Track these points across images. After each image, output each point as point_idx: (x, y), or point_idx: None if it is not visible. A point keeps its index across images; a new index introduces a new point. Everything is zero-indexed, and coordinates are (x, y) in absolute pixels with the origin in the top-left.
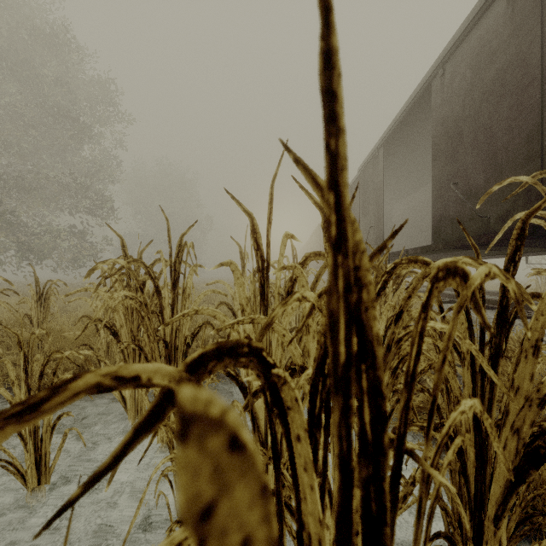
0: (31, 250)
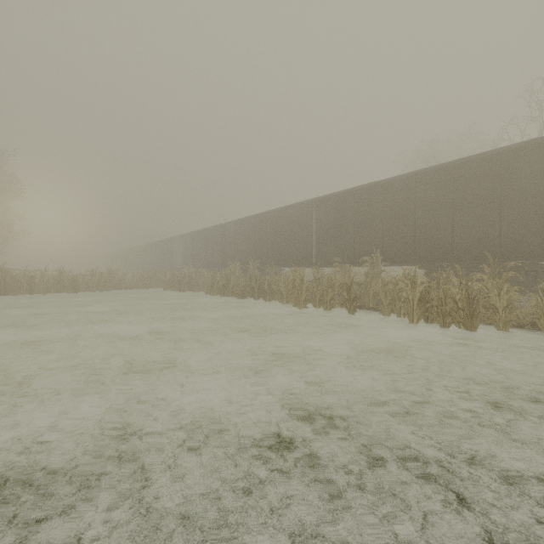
0: None
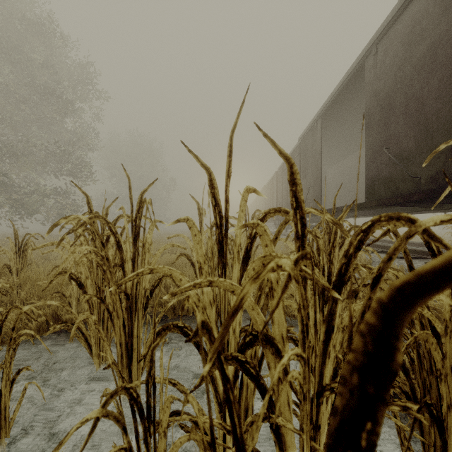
0: (21, 207)
